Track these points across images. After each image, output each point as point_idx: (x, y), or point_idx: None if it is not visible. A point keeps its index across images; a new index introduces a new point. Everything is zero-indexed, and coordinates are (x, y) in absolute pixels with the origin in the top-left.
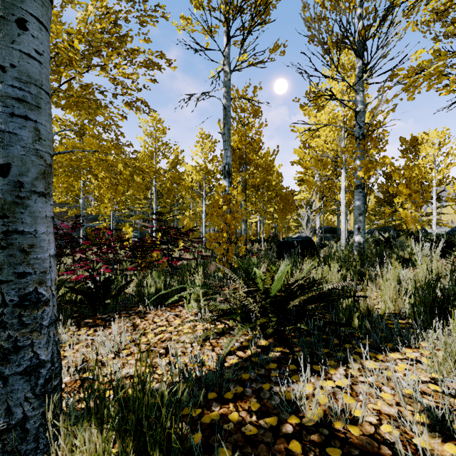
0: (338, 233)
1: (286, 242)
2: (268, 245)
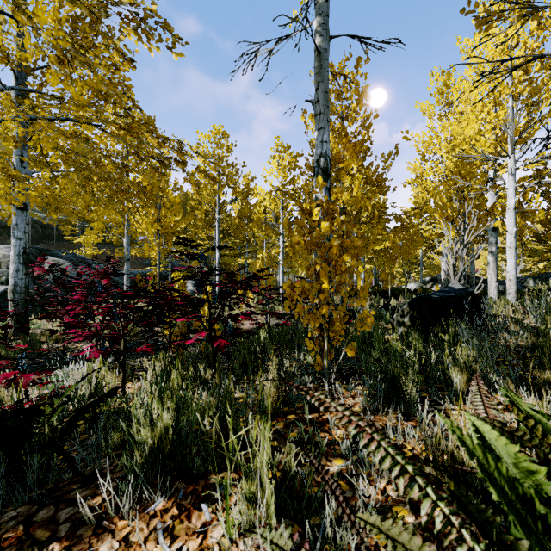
0: (471, 282)
1: (429, 299)
2: (372, 299)
